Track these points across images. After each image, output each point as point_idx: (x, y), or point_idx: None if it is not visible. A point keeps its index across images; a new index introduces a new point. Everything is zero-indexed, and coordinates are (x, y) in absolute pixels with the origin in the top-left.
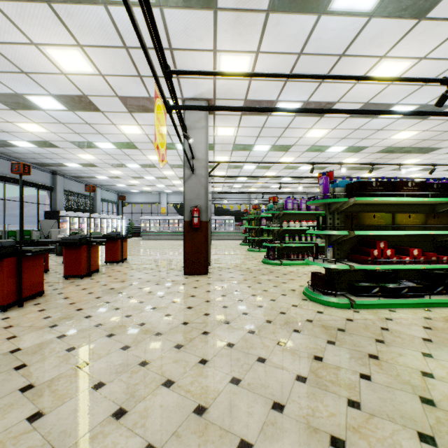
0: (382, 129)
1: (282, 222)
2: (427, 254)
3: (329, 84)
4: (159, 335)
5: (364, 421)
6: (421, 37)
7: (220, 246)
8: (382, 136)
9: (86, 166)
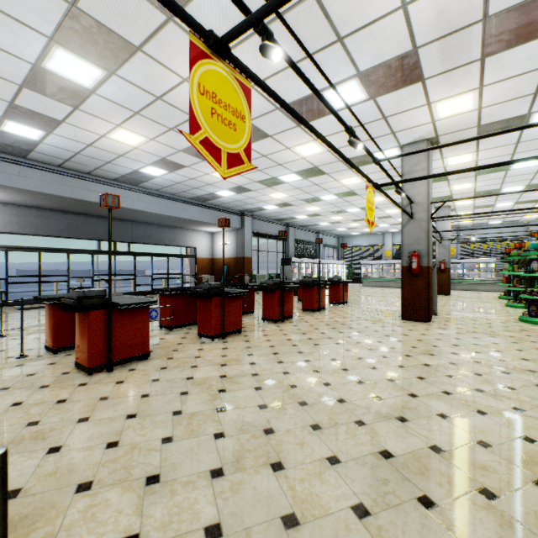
0: None
1: None
2: None
3: None
4: (371, 350)
5: (516, 415)
6: None
7: (462, 298)
8: None
9: (311, 217)
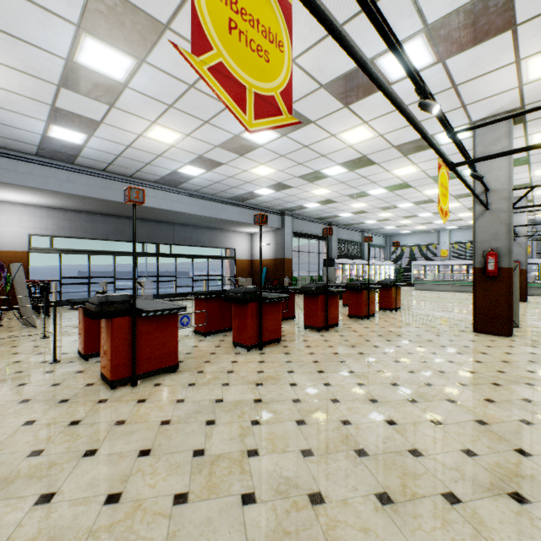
0: None
1: None
2: None
3: None
4: (441, 372)
5: None
6: None
7: None
8: None
9: (356, 214)
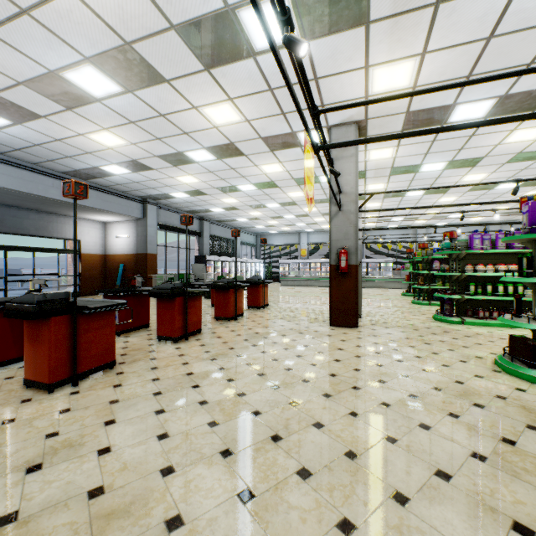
0: None
1: (464, 266)
2: None
3: None
4: (306, 382)
5: None
6: None
7: (373, 296)
8: None
9: (228, 210)
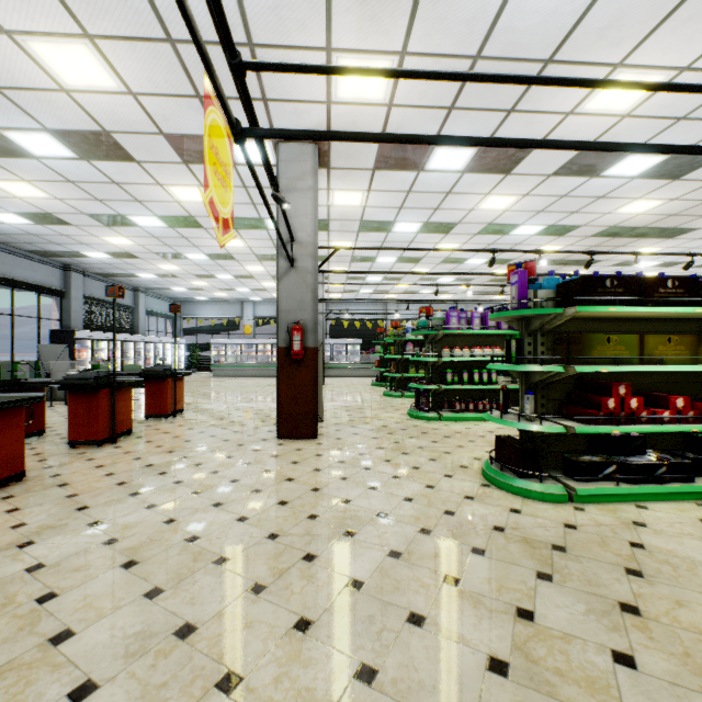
0: (605, 196)
1: (441, 350)
2: (699, 406)
3: (523, 115)
4: (223, 563)
5: None
6: (687, 28)
7: (338, 388)
8: (603, 209)
9: (119, 257)
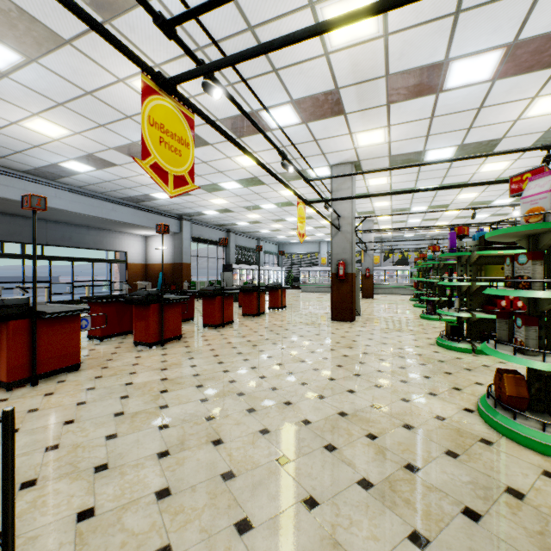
0: None
1: (443, 274)
2: None
3: (480, 128)
4: (302, 347)
5: (402, 385)
6: None
7: (382, 301)
8: None
9: (252, 224)
